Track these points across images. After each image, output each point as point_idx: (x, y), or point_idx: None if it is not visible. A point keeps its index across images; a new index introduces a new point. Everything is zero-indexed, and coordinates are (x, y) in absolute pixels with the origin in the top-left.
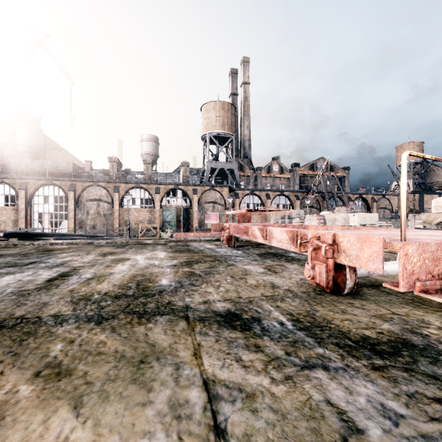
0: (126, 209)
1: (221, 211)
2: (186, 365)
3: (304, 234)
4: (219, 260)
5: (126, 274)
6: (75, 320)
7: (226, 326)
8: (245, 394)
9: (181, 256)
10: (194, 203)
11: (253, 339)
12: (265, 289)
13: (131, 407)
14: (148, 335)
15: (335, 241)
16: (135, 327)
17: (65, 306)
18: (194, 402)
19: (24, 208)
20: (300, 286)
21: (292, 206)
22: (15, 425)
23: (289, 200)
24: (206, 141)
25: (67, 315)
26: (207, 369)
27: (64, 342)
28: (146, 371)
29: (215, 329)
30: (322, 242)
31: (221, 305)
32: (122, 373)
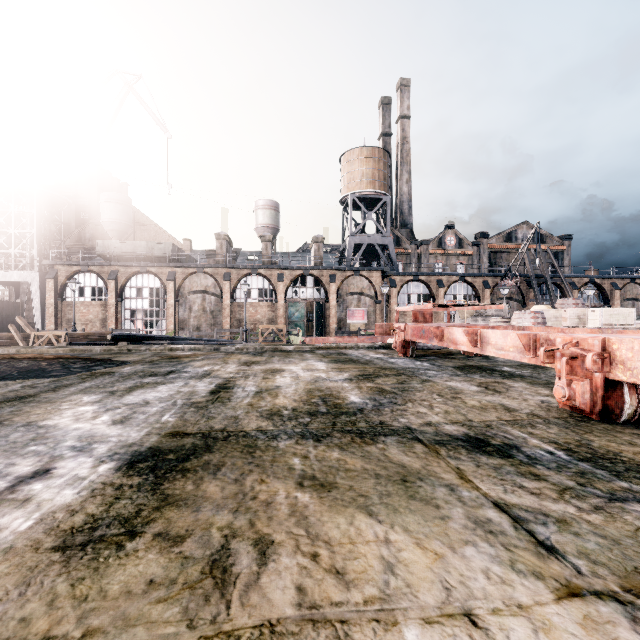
0: (239, 304)
1: (370, 306)
2: (459, 487)
3: (547, 339)
4: (406, 374)
5: (297, 388)
6: (288, 436)
7: (477, 451)
8: (553, 518)
9: (349, 368)
10: (331, 295)
11: (524, 467)
12: (498, 411)
13: (430, 519)
14: (387, 455)
15: (606, 348)
16: (364, 446)
17: (261, 421)
18: (498, 521)
19: (114, 303)
20: (547, 410)
21: (478, 297)
22: (324, 523)
23: (473, 289)
24: (348, 205)
25: (273, 431)
26: (489, 493)
27: (298, 457)
28: (418, 490)
29: (465, 454)
30: (584, 350)
31: (452, 428)
32: (392, 489)
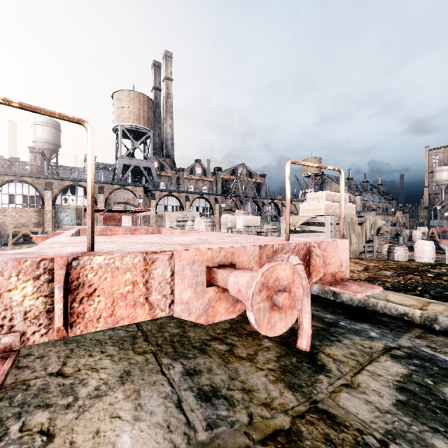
0: None
1: None
2: None
3: None
4: None
5: None
6: None
7: None
8: None
9: None
10: (100, 203)
11: None
12: None
13: None
14: None
15: None
16: None
17: None
18: None
19: None
20: None
21: (212, 209)
22: None
23: (209, 203)
24: (118, 133)
25: None
26: None
27: None
28: None
29: None
30: None
31: None
32: None
